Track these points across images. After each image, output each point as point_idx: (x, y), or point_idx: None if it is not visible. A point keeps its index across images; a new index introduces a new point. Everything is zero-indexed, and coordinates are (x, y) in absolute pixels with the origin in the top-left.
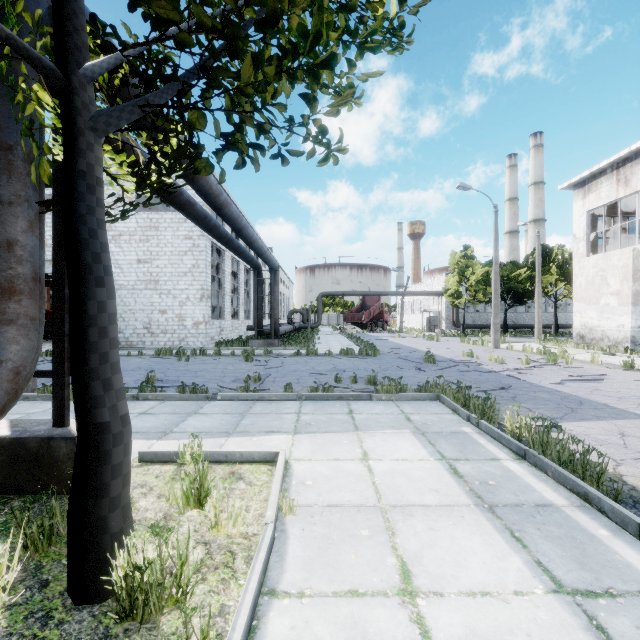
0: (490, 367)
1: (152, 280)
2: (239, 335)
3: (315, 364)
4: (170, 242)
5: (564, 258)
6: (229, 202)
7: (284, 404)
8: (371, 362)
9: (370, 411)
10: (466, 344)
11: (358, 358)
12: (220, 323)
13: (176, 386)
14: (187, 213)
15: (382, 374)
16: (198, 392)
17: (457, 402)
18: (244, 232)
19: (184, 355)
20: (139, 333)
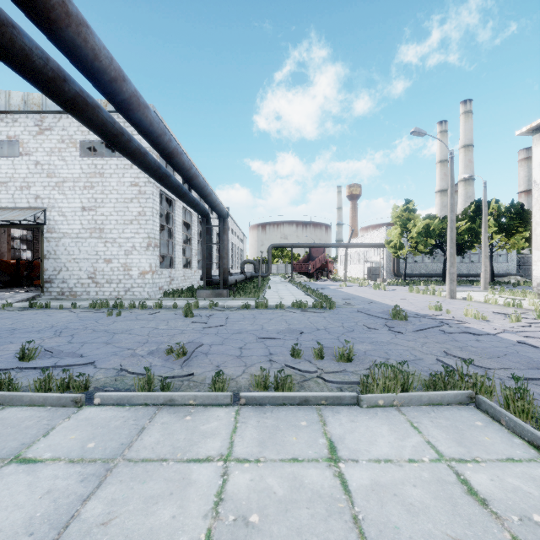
0: (477, 326)
1: (97, 228)
2: (191, 284)
3: (265, 321)
4: (115, 189)
5: (501, 211)
6: (143, 103)
7: (206, 419)
8: (329, 318)
9: (371, 449)
10: (416, 293)
11: (313, 312)
12: (170, 273)
13: (57, 366)
14: (85, 120)
15: (350, 338)
16: (70, 386)
17: (520, 416)
18: (176, 160)
19: (122, 308)
20: (83, 283)
